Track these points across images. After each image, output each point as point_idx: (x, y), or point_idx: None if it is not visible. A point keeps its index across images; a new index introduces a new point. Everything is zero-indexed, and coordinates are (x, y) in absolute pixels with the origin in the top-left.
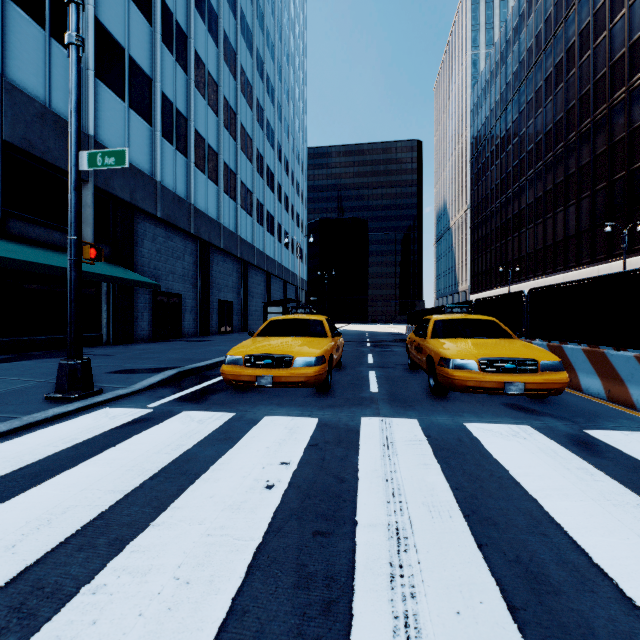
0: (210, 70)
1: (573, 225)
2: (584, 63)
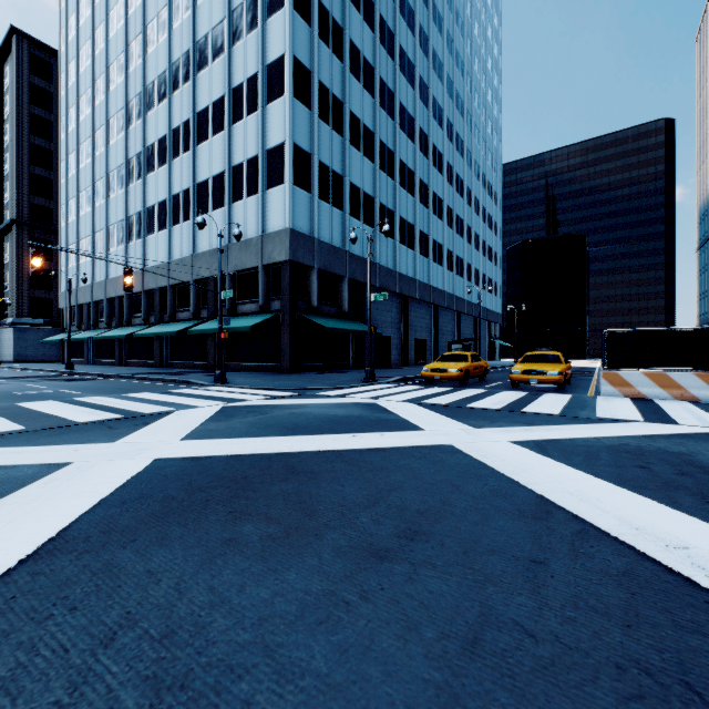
0: (409, 165)
1: None
2: None
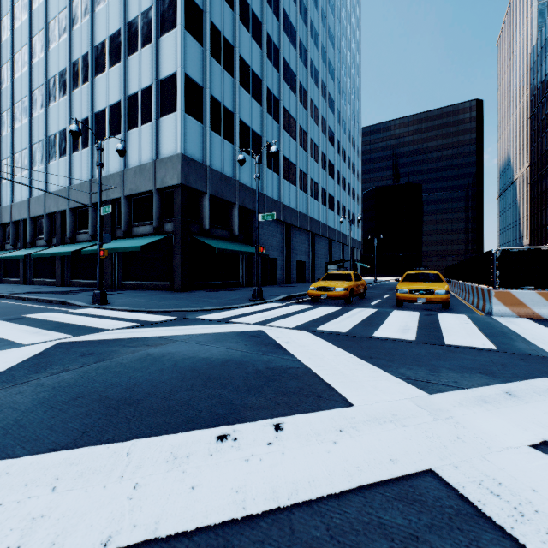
0: (291, 113)
1: None
2: None
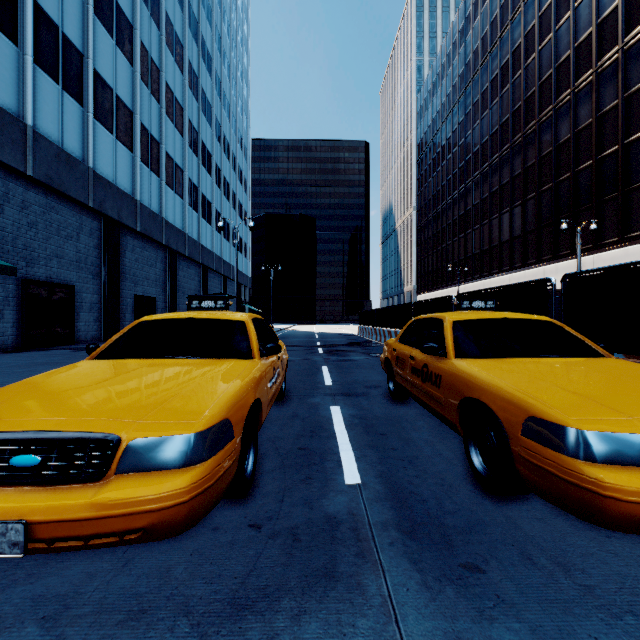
0: (121, 3)
1: (519, 226)
2: (530, 65)
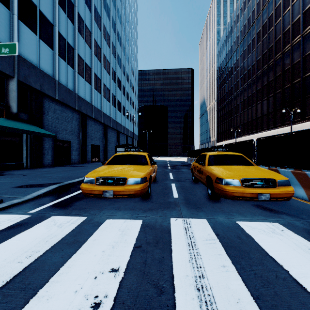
0: (87, 24)
1: (265, 109)
2: (270, 32)
